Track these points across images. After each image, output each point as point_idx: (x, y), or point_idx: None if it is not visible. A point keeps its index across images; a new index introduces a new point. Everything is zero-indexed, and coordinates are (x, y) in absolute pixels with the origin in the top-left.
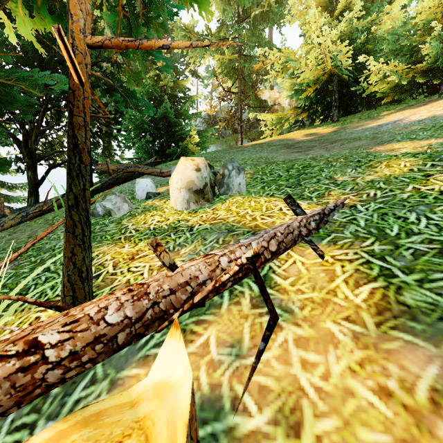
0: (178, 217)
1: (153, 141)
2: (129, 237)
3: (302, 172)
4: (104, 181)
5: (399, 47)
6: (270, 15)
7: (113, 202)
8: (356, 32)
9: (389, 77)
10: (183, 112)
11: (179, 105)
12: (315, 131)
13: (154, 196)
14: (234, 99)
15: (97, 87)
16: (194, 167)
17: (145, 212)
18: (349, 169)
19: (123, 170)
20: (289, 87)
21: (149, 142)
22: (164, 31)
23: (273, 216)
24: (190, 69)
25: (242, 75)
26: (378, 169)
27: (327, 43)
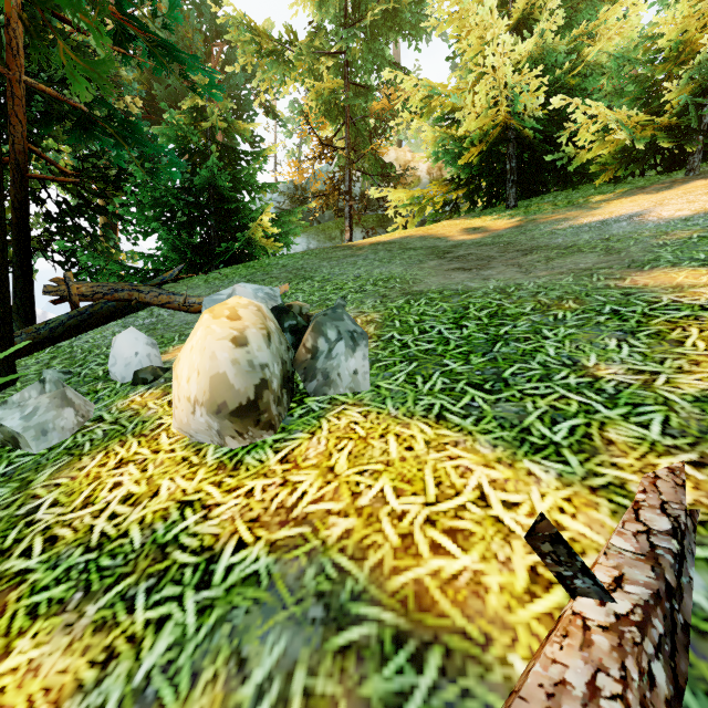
0: (184, 486)
1: (190, 227)
2: (8, 587)
3: (493, 334)
4: (56, 322)
5: (623, 86)
6: (401, 18)
7: (28, 410)
8: (551, 54)
9: (609, 136)
10: (246, 177)
11: (240, 164)
12: (480, 223)
13: (153, 378)
14: (338, 159)
15: (57, 119)
16: (234, 337)
17: (108, 443)
18: (610, 341)
19: (105, 296)
20: (435, 144)
21: (183, 229)
22: (215, 33)
23: (466, 536)
24: (263, 103)
25: (352, 119)
26: (691, 350)
27: (506, 69)
